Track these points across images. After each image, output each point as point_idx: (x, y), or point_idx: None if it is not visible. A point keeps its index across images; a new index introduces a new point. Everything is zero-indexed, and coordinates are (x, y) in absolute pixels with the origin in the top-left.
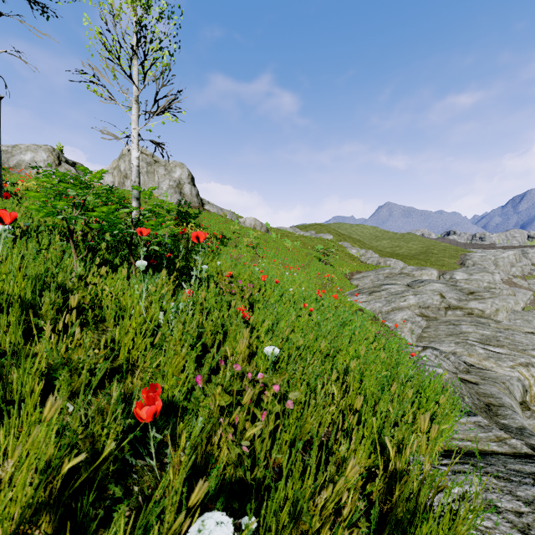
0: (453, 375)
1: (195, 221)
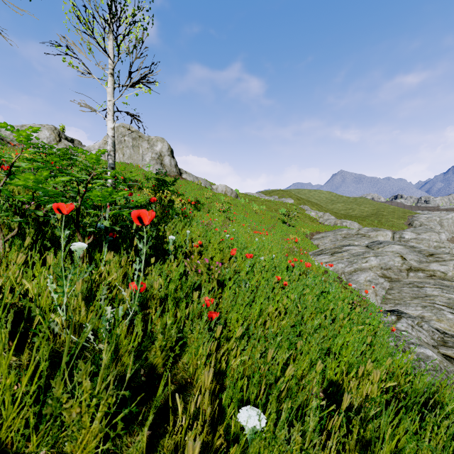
0: (435, 351)
1: (173, 188)
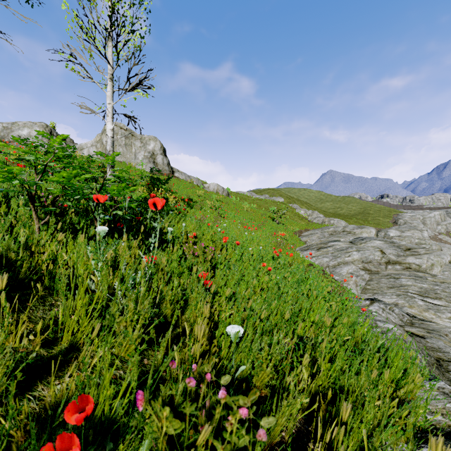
0: (400, 329)
1: (166, 186)
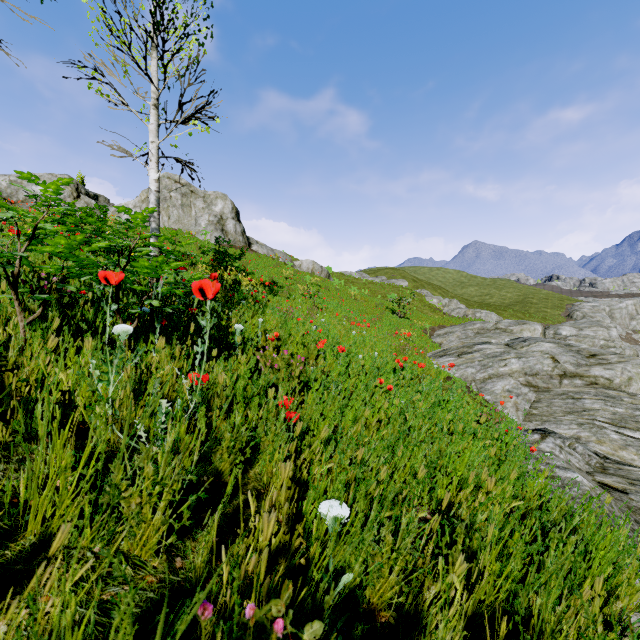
0: (589, 478)
1: (239, 264)
